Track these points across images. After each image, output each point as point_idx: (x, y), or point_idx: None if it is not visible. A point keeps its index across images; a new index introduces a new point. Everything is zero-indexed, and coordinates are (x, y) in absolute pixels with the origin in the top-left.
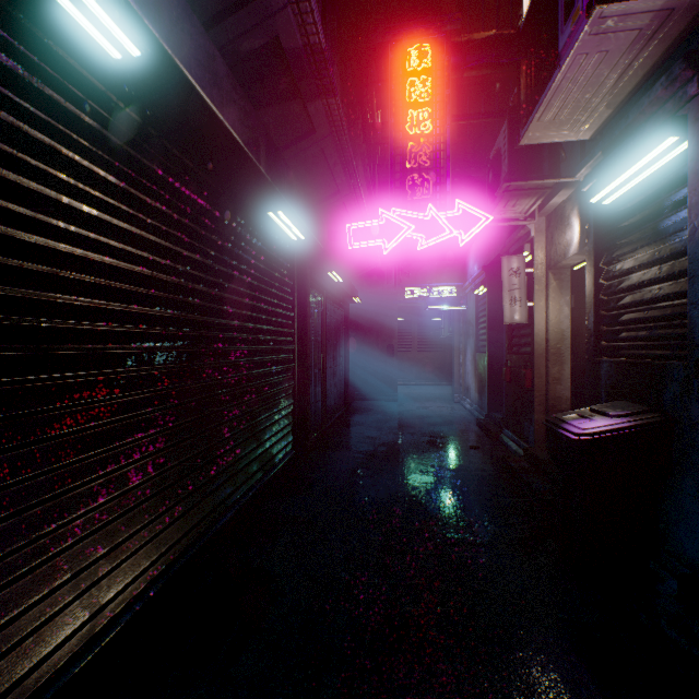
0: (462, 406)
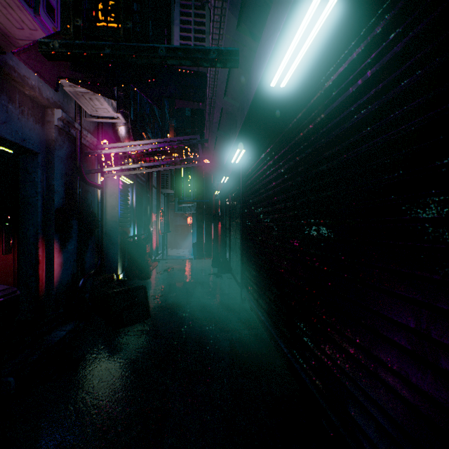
0: None
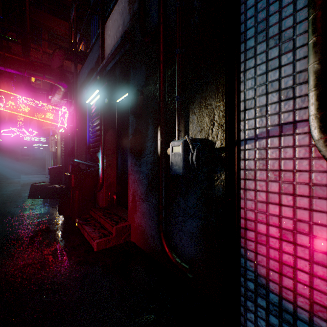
0: (48, 178)
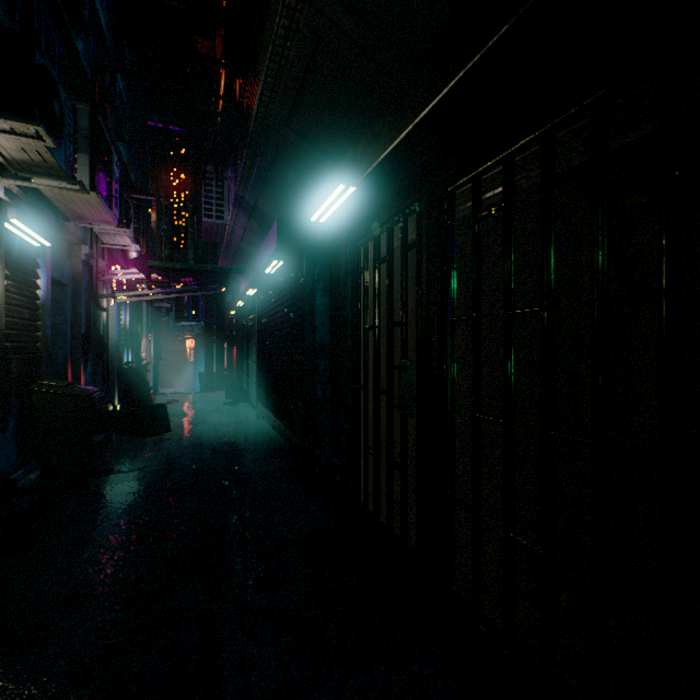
0: None
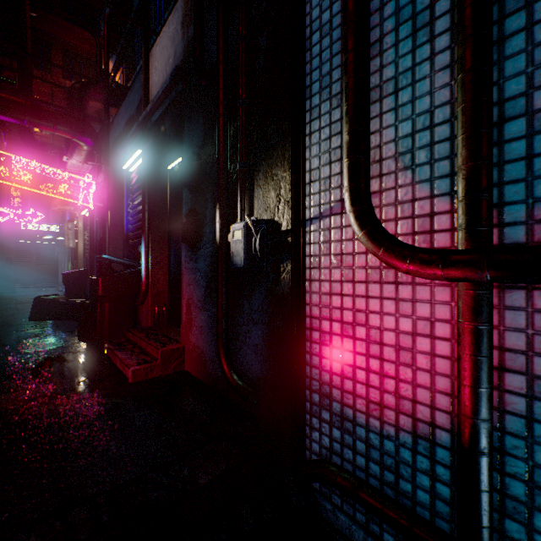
0: (63, 292)
